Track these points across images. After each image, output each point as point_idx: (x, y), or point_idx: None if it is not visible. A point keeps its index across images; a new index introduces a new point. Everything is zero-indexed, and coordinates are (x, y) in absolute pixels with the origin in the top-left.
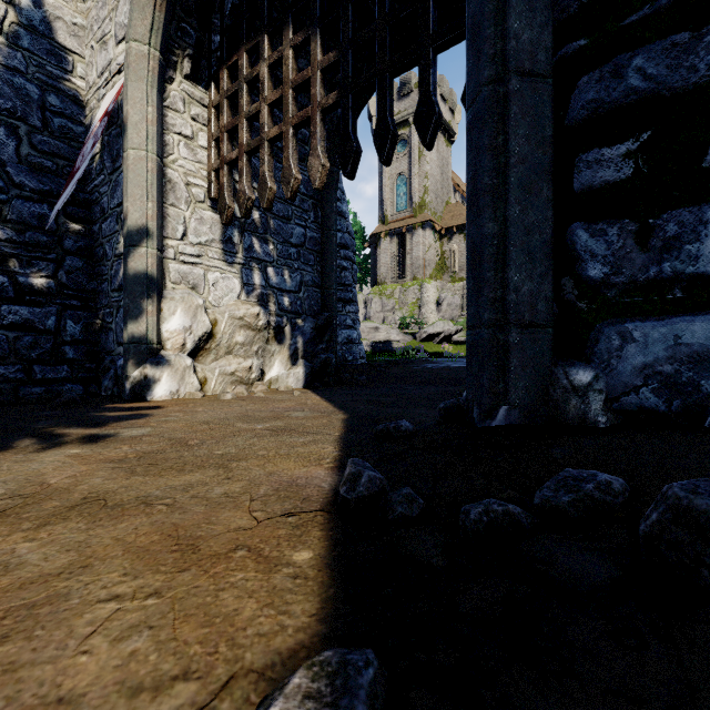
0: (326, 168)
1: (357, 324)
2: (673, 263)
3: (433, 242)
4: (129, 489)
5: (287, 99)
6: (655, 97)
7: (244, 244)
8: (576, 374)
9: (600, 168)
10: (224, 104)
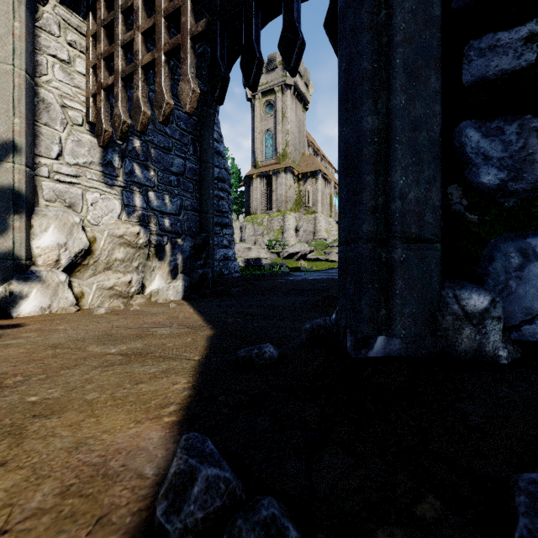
0: (196, 93)
1: (233, 244)
2: None
3: (292, 183)
4: None
5: (159, 27)
6: None
7: (125, 169)
8: (469, 298)
9: (495, 55)
10: (101, 33)
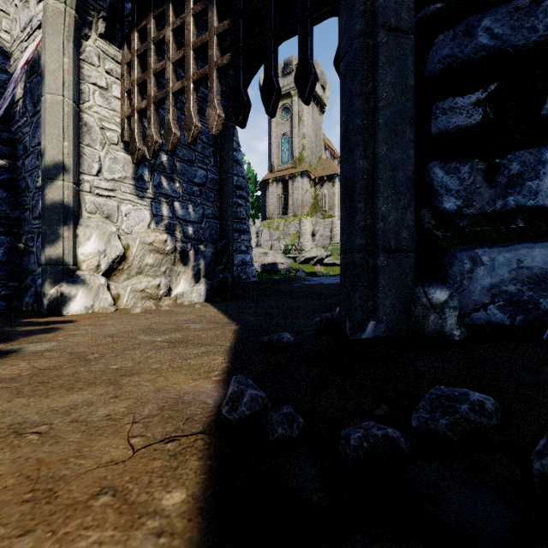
0: (222, 117)
1: (250, 250)
2: (516, 197)
3: (309, 187)
4: (5, 415)
5: (189, 58)
6: (500, 53)
7: (154, 182)
8: (434, 293)
9: (454, 114)
10: (135, 62)
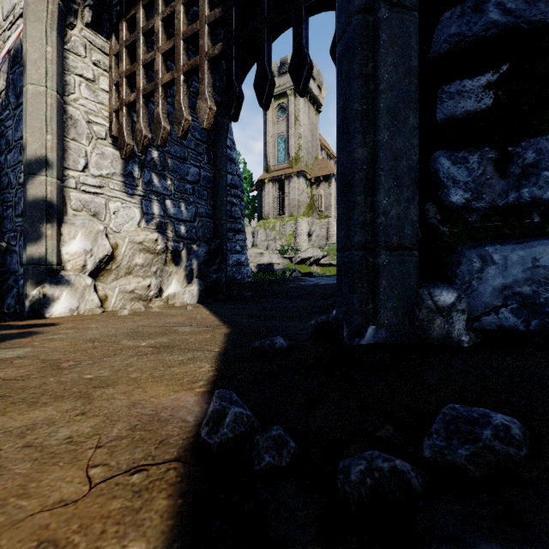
0: (213, 110)
1: (245, 250)
2: (532, 189)
3: (305, 187)
4: None
5: (179, 49)
6: (514, 30)
7: (144, 179)
8: (440, 295)
9: (462, 98)
10: (123, 53)
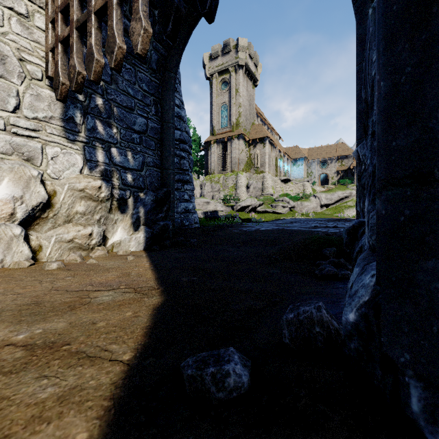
0: (148, 33)
1: (193, 198)
2: None
3: (244, 148)
4: None
5: None
6: None
7: (87, 125)
8: None
9: None
10: None
